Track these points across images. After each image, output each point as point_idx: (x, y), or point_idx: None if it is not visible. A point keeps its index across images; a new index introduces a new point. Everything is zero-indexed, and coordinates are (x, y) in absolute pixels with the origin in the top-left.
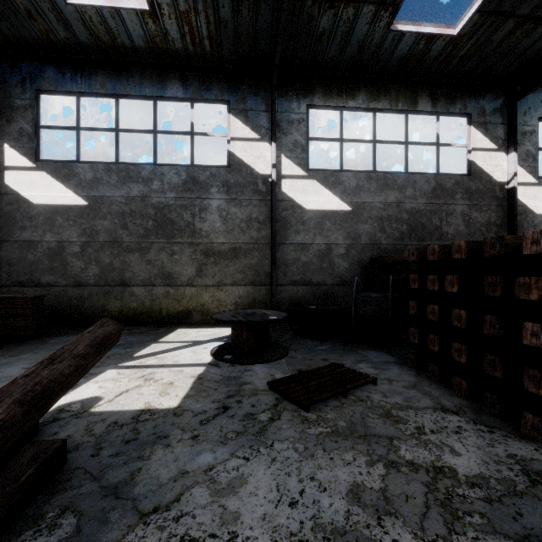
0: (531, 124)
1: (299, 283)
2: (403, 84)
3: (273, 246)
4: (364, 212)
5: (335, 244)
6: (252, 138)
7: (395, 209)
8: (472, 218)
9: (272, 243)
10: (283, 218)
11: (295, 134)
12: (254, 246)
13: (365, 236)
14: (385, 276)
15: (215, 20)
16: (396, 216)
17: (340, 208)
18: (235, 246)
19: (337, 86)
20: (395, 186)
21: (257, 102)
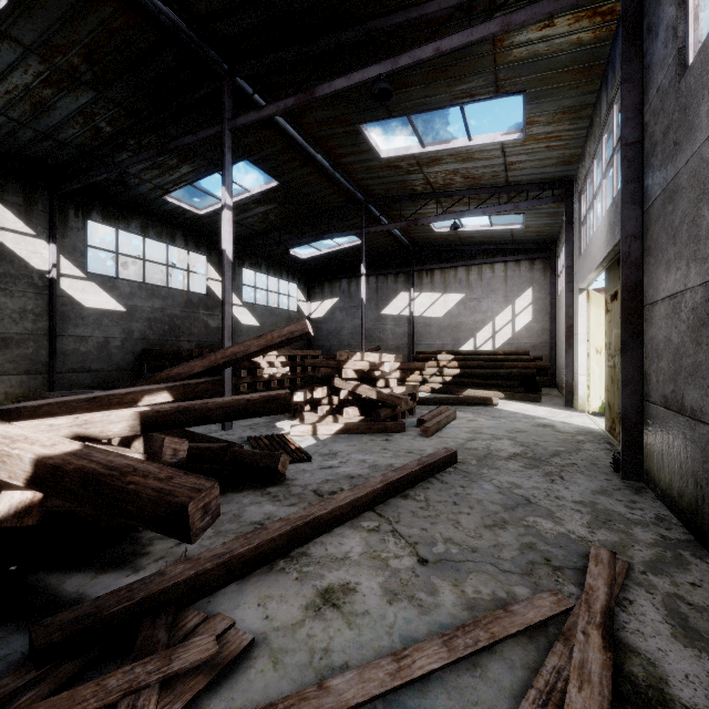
0: (240, 269)
1: (79, 370)
2: (166, 223)
3: (55, 337)
4: (137, 313)
5: (113, 337)
6: (27, 233)
7: (160, 313)
8: (209, 324)
9: (53, 335)
10: (62, 313)
11: (74, 239)
12: (29, 337)
13: (138, 332)
14: (158, 363)
15: (8, 133)
16: (161, 318)
17: (117, 309)
18: (6, 336)
19: (114, 209)
20: (160, 296)
21: (32, 199)
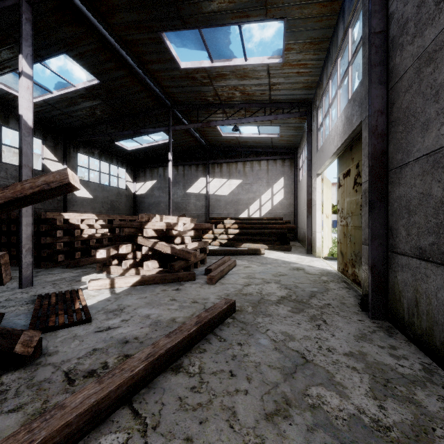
0: (75, 153)
1: None
2: None
3: None
4: None
5: None
6: None
7: None
8: None
9: None
10: None
11: None
12: None
13: None
14: None
15: None
16: None
17: None
18: None
19: None
20: None
21: None
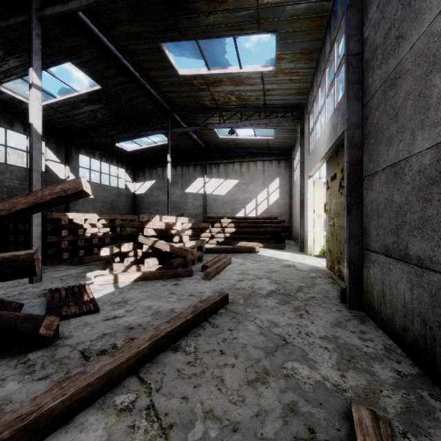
0: (76, 155)
1: None
2: (4, 110)
3: None
4: None
5: None
6: None
7: None
8: None
9: None
10: None
11: None
12: None
13: None
14: None
15: None
16: None
17: None
18: None
19: None
20: None
21: None
